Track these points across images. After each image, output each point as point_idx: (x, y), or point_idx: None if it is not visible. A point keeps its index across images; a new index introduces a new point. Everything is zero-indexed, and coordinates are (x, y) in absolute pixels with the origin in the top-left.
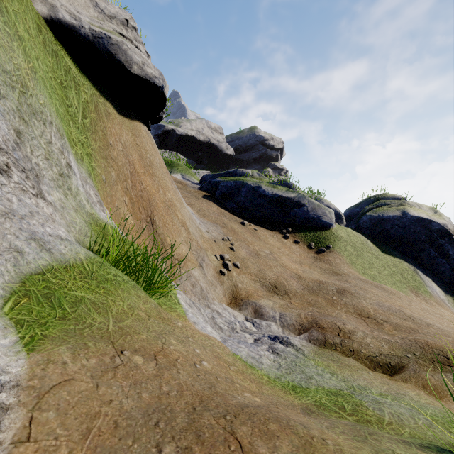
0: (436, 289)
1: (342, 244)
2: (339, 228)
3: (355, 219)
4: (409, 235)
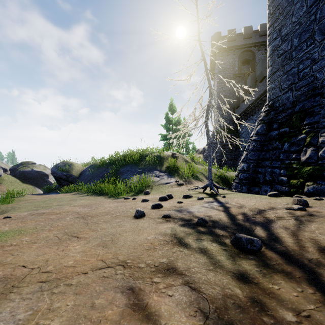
0: (41, 192)
1: (6, 182)
2: (5, 176)
3: (14, 171)
4: (34, 176)
